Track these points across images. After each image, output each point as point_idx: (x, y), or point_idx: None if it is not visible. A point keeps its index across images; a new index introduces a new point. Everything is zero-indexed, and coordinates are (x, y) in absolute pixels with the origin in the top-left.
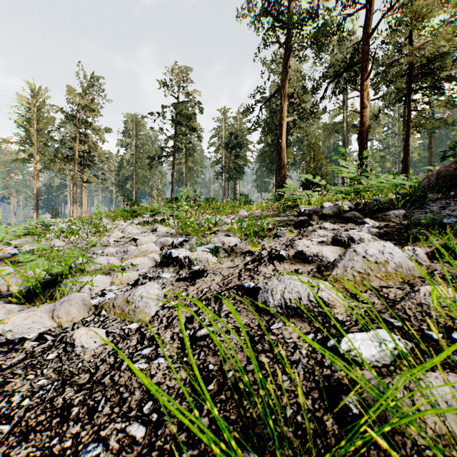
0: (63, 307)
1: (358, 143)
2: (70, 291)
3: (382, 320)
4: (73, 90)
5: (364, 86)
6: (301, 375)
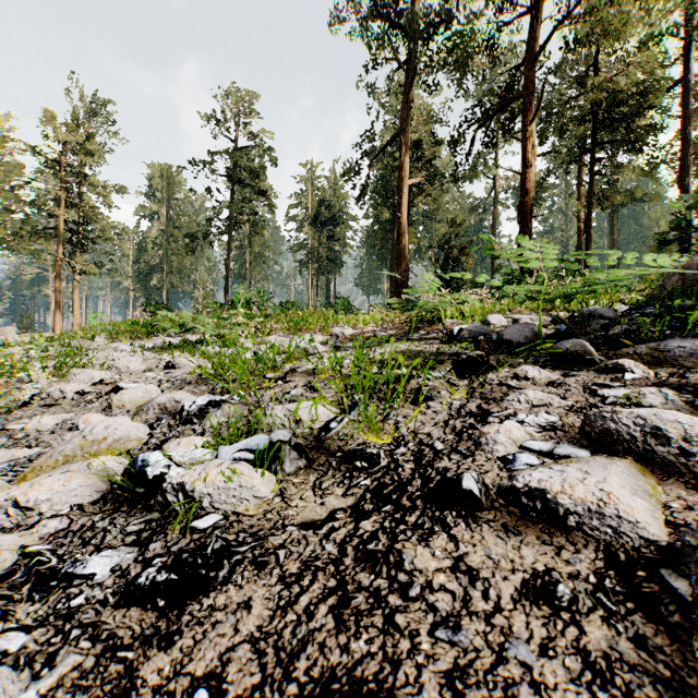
0: None
1: (519, 221)
2: None
3: None
4: (54, 117)
5: (527, 132)
6: None
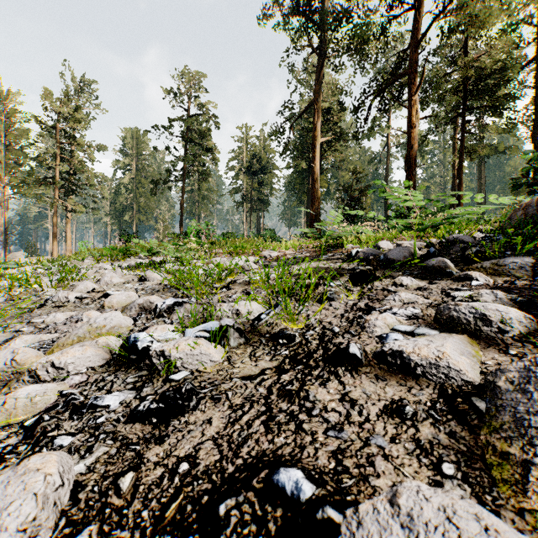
0: None
1: (406, 170)
2: None
3: None
4: (52, 94)
5: (412, 101)
6: None
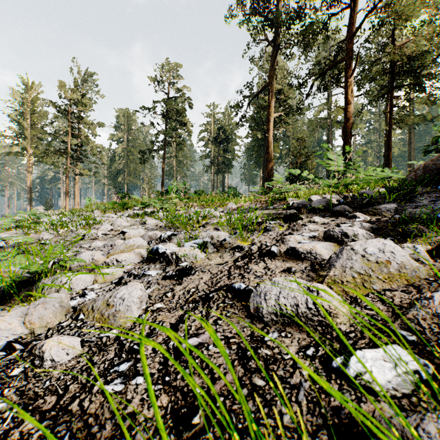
0: (36, 311)
1: (343, 138)
2: (48, 291)
3: (407, 347)
4: (65, 85)
5: (348, 82)
6: (304, 405)
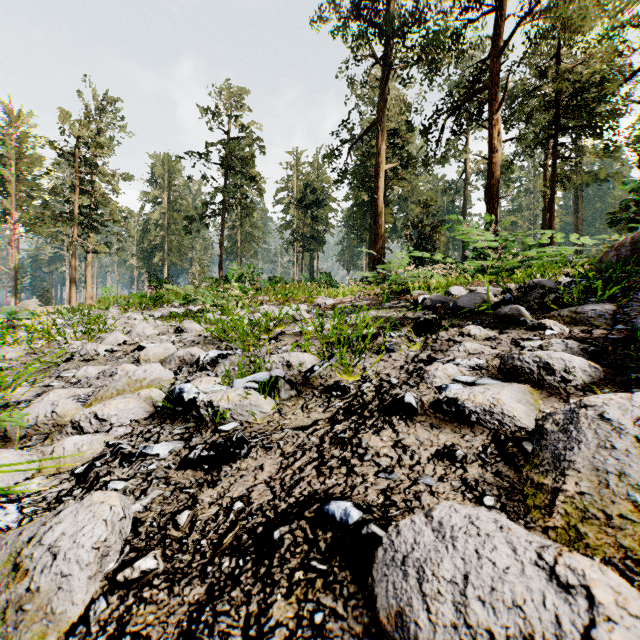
0: None
1: (486, 202)
2: None
3: None
4: (70, 115)
5: (494, 121)
6: None
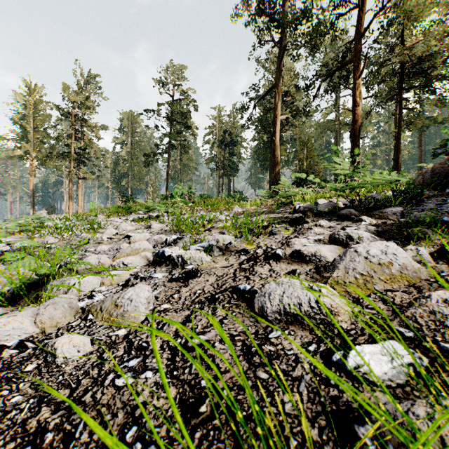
0: (47, 311)
1: (351, 141)
2: (57, 293)
3: (400, 338)
4: (69, 87)
5: (356, 84)
6: (305, 395)
